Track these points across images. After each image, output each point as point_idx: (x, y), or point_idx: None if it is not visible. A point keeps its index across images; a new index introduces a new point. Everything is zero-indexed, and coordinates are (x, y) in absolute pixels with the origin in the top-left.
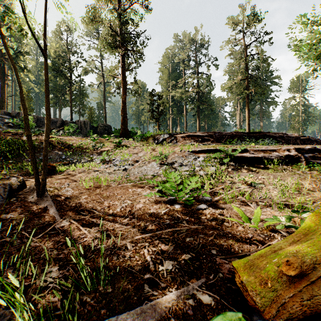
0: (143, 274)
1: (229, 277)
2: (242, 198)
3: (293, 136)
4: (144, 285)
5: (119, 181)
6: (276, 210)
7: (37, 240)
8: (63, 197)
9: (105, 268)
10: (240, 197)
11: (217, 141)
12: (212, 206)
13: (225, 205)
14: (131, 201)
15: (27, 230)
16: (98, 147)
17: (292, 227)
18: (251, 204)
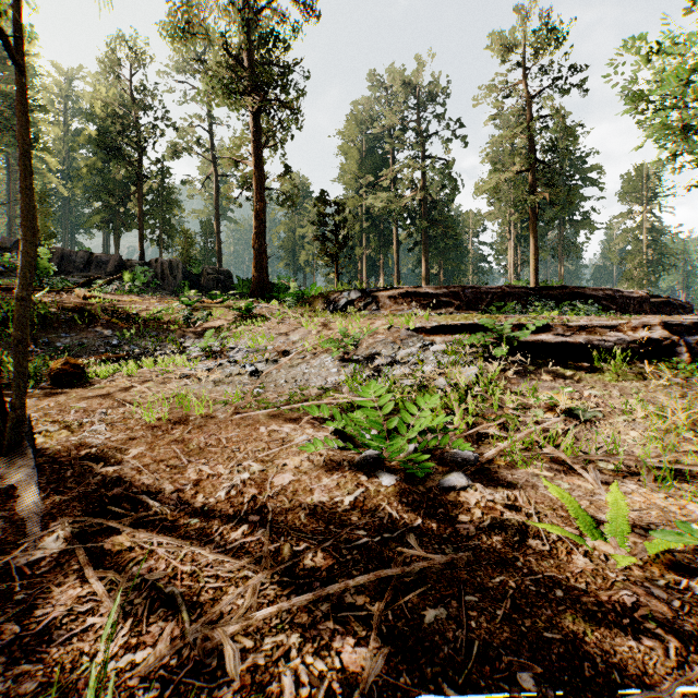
0: None
1: None
2: (555, 454)
3: (635, 295)
4: None
5: (237, 404)
6: (652, 489)
7: None
8: (79, 452)
9: None
10: (550, 450)
11: (469, 306)
12: (480, 476)
13: (514, 473)
14: (260, 465)
15: None
16: (198, 319)
17: None
18: (585, 472)
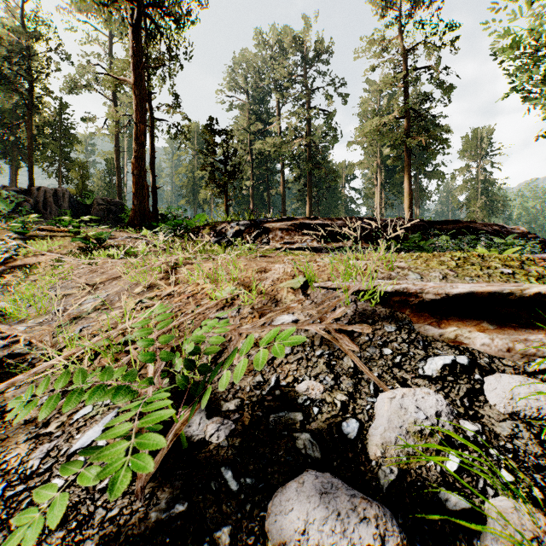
0: None
1: None
2: None
3: (517, 231)
4: None
5: None
6: None
7: None
8: None
9: None
10: None
11: (367, 239)
12: None
13: None
14: None
15: None
16: None
17: None
18: None
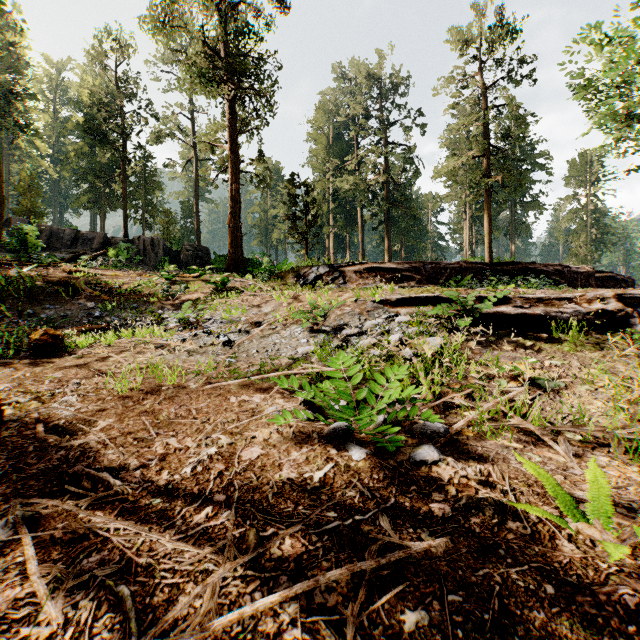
0: None
1: None
2: (523, 425)
3: (582, 271)
4: None
5: (209, 374)
6: (624, 462)
7: None
8: (47, 424)
9: None
10: (518, 421)
11: (429, 280)
12: (450, 449)
13: (483, 444)
14: (229, 438)
15: None
16: (176, 292)
17: None
18: (556, 445)
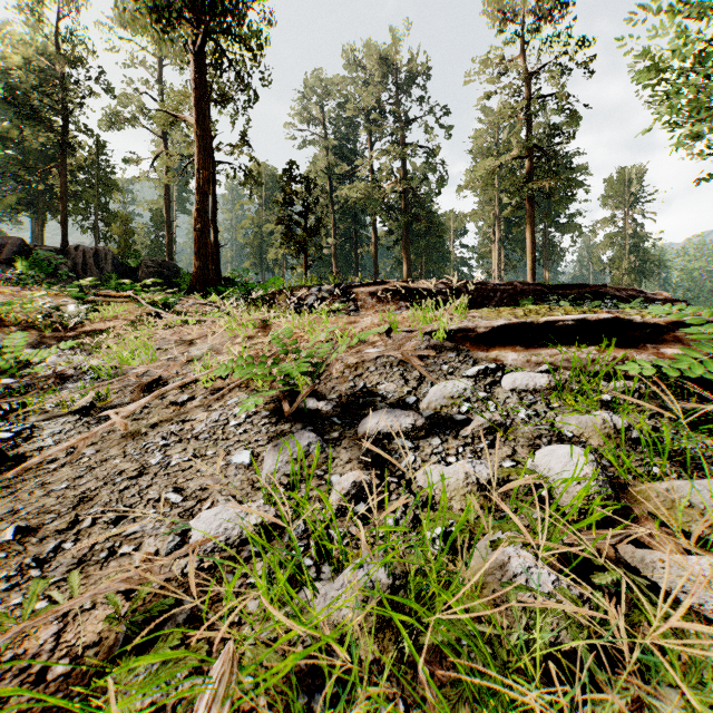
0: None
1: None
2: None
3: (659, 297)
4: None
5: None
6: None
7: None
8: None
9: None
10: None
11: (473, 306)
12: None
13: None
14: None
15: None
16: (69, 317)
17: None
18: None
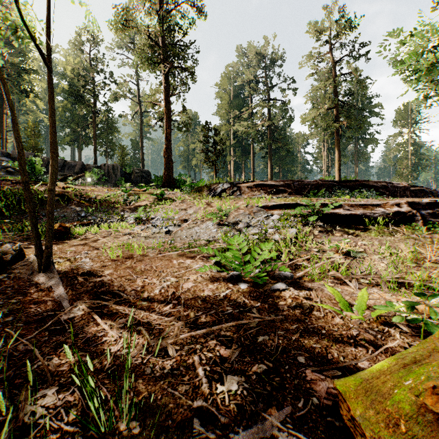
0: (191, 399)
1: (329, 404)
2: (336, 274)
3: (401, 185)
4: (193, 420)
5: (160, 248)
6: (386, 292)
7: (30, 341)
8: (78, 272)
9: (132, 388)
10: (333, 272)
11: (296, 192)
12: (293, 285)
13: (312, 284)
14: (175, 279)
15: (16, 325)
16: (132, 200)
17: (420, 321)
18: (350, 283)
